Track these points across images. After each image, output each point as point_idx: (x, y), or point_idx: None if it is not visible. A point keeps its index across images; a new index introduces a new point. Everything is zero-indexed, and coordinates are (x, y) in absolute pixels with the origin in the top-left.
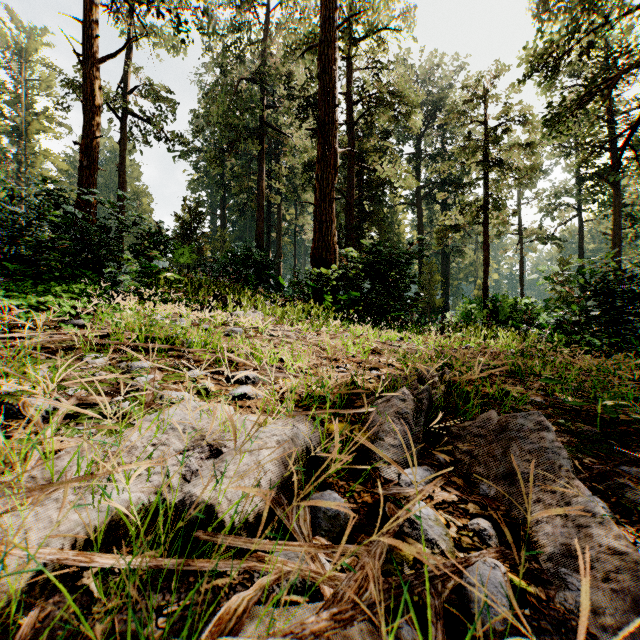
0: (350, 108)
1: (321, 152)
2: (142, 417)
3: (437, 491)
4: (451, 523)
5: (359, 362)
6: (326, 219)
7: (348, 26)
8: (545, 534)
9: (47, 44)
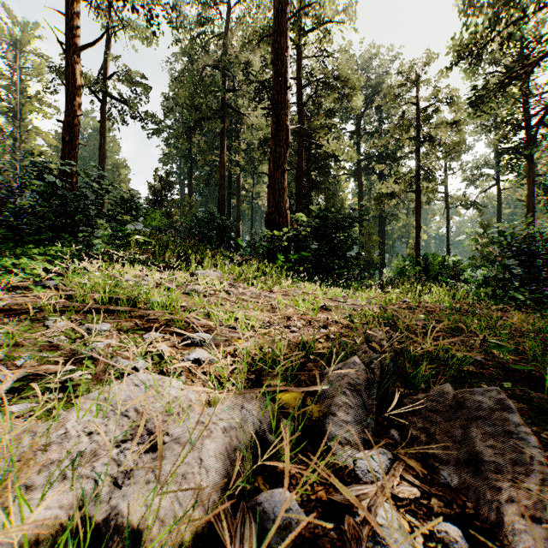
0: (300, 91)
1: (274, 129)
2: (87, 392)
3: (396, 481)
4: (416, 529)
5: (309, 320)
6: (279, 188)
7: (298, 19)
8: (523, 545)
9: (39, 37)
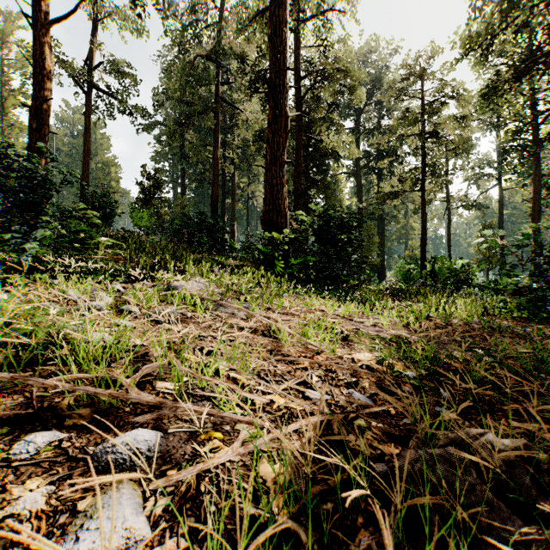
0: (298, 83)
1: (272, 115)
2: None
3: None
4: None
5: (329, 369)
6: (277, 182)
7: (297, 0)
8: None
9: (23, 27)
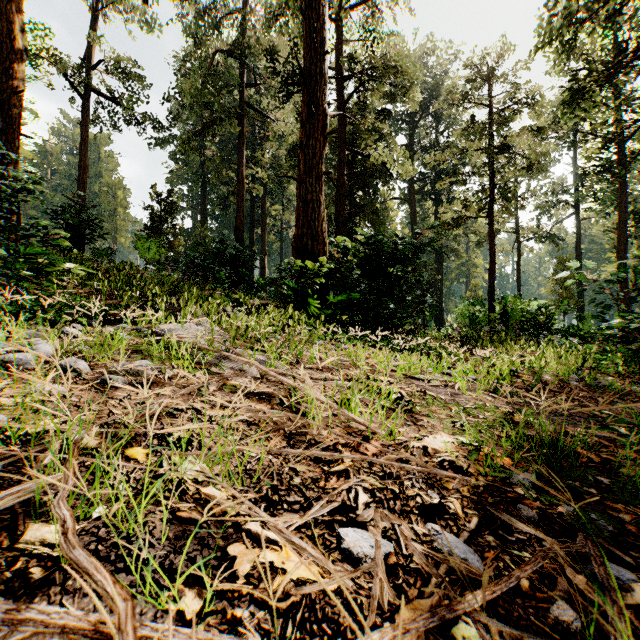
0: (341, 85)
1: (306, 112)
2: None
3: None
4: None
5: (387, 473)
6: (312, 198)
7: None
8: None
9: None
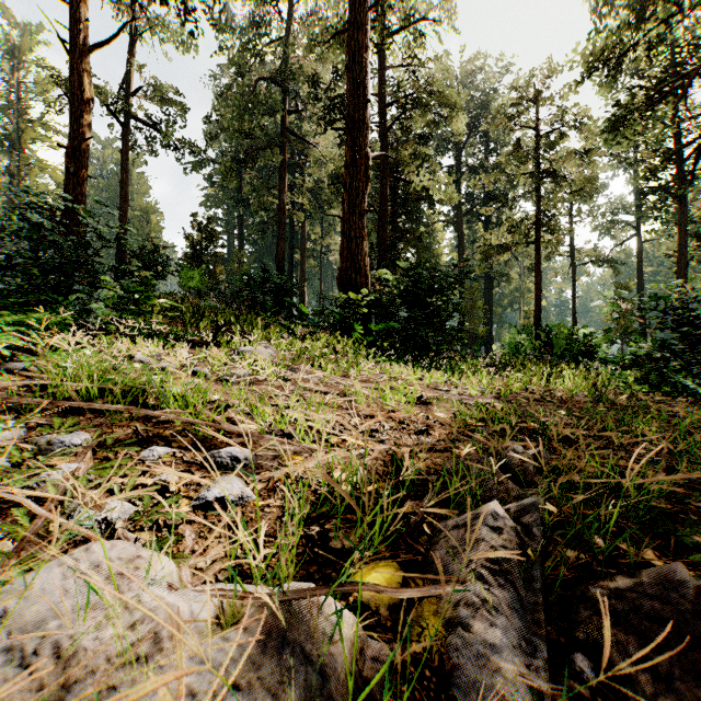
0: (383, 111)
1: (350, 156)
2: None
3: None
4: None
5: (401, 421)
6: (356, 235)
7: (381, 14)
8: None
9: (43, 43)
